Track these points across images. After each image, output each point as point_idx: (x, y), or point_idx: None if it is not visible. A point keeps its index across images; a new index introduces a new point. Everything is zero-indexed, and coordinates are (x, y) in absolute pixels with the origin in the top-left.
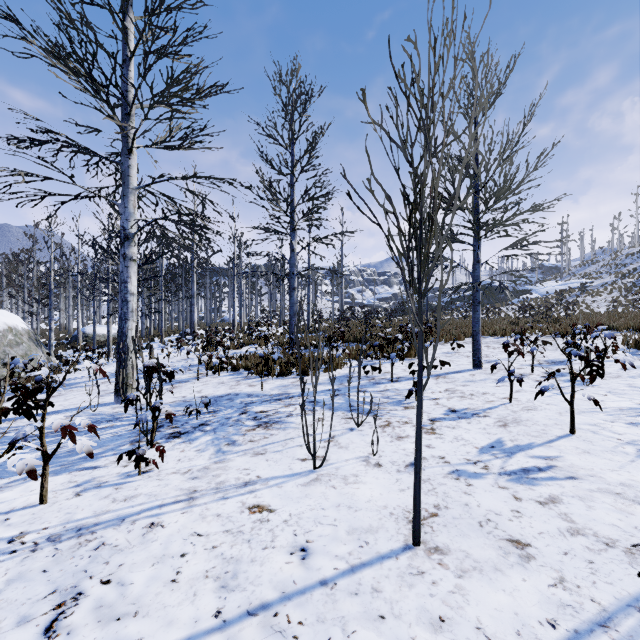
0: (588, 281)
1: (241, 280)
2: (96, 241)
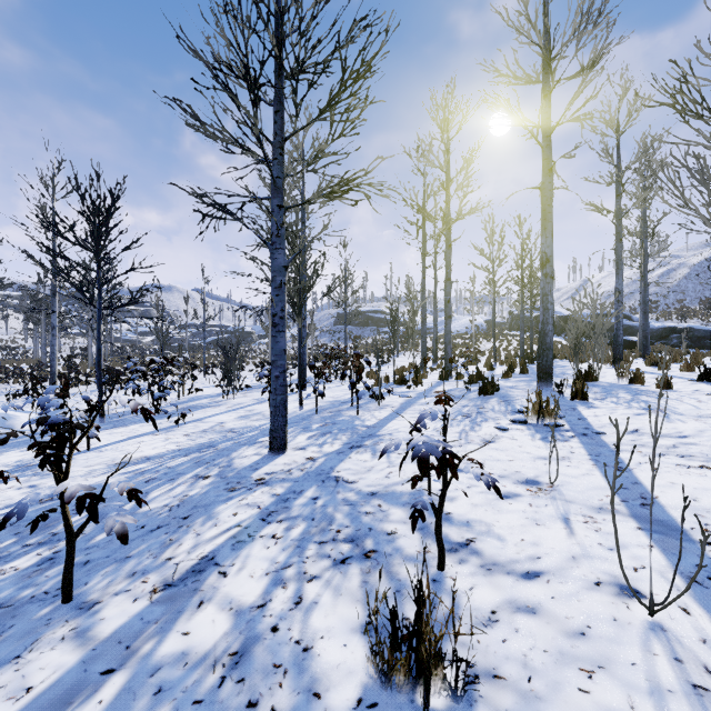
0: None
1: None
2: None
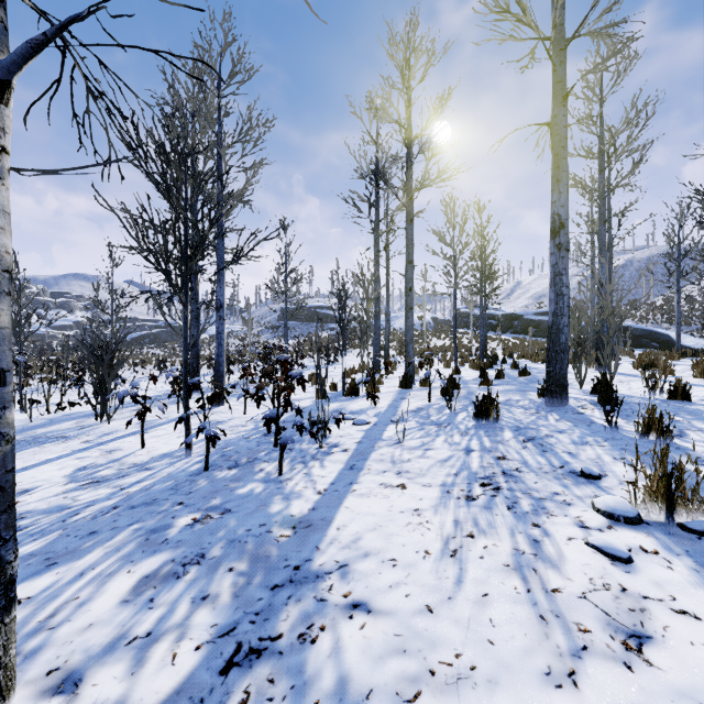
0: (241, 327)
1: None
2: None
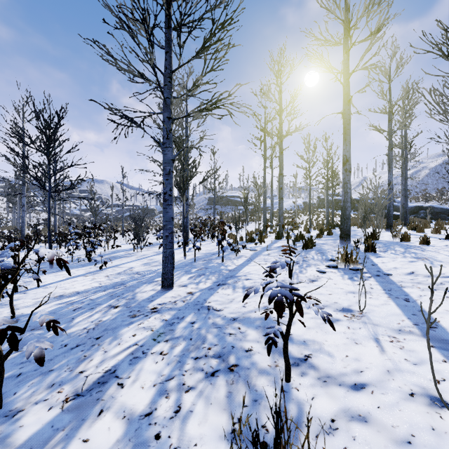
0: None
1: None
2: None
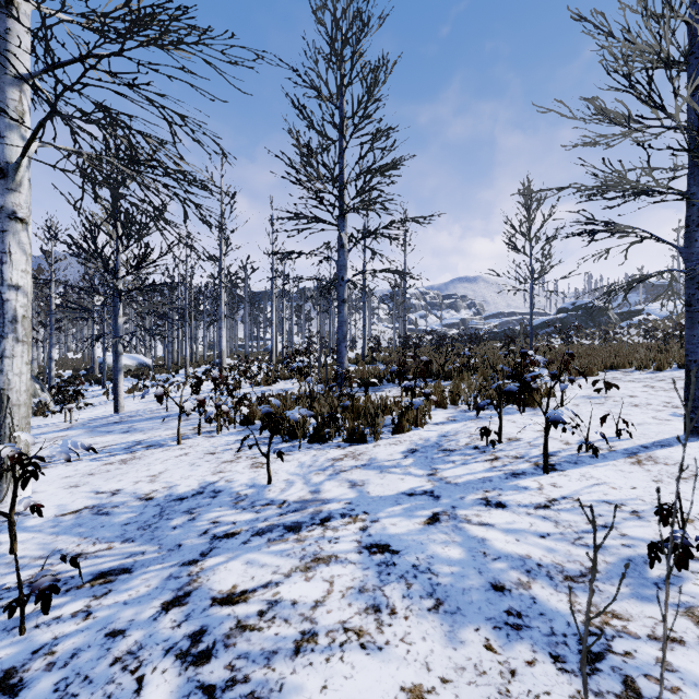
0: None
1: (283, 300)
2: (70, 236)
